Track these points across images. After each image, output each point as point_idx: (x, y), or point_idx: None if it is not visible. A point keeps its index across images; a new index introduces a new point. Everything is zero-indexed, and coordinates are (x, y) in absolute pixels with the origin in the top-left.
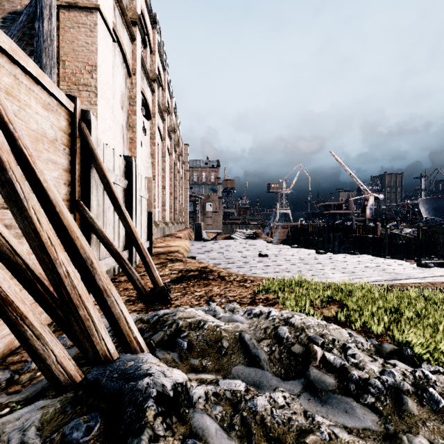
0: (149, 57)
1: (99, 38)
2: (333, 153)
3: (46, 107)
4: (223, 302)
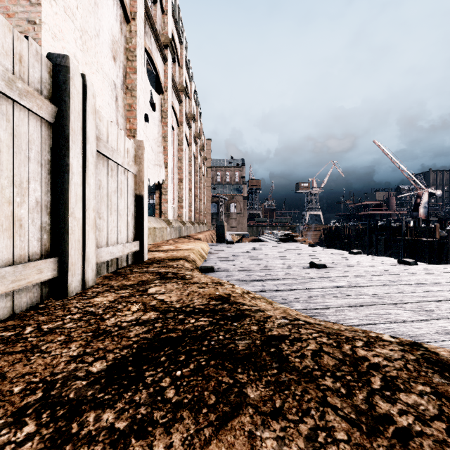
0: (160, 17)
1: None
2: (378, 143)
3: None
4: None
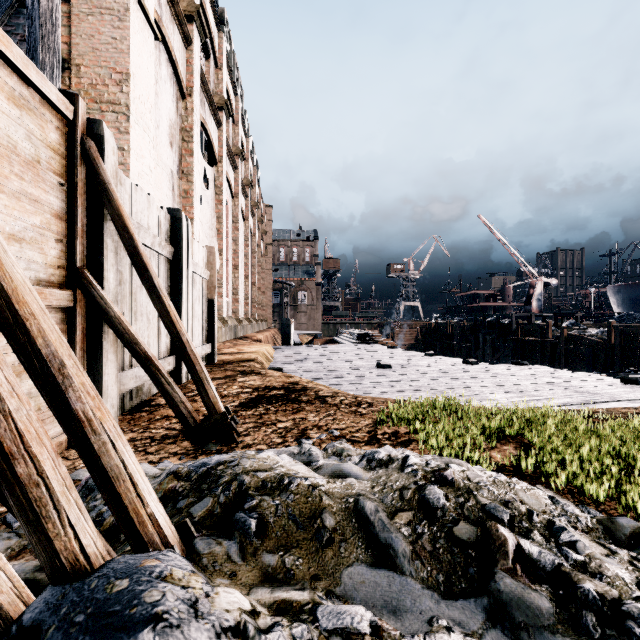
0: (213, 73)
1: (133, 31)
2: (483, 219)
3: (16, 102)
4: (323, 438)
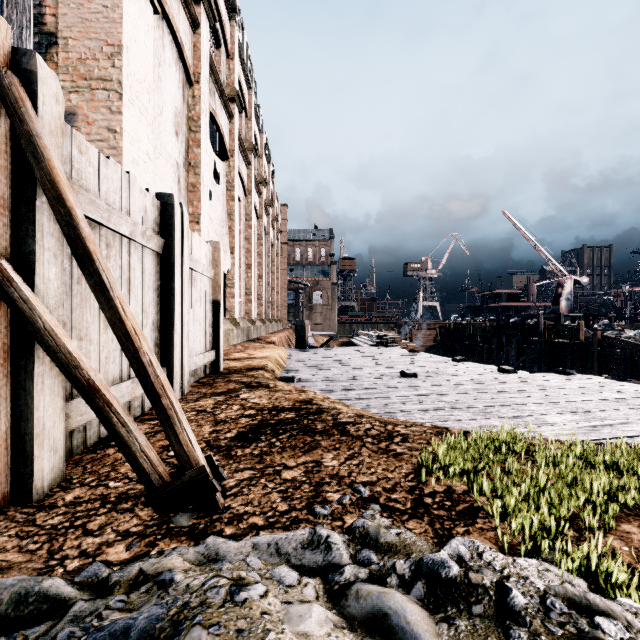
0: (225, 63)
1: None
2: (508, 214)
3: None
4: (346, 503)
